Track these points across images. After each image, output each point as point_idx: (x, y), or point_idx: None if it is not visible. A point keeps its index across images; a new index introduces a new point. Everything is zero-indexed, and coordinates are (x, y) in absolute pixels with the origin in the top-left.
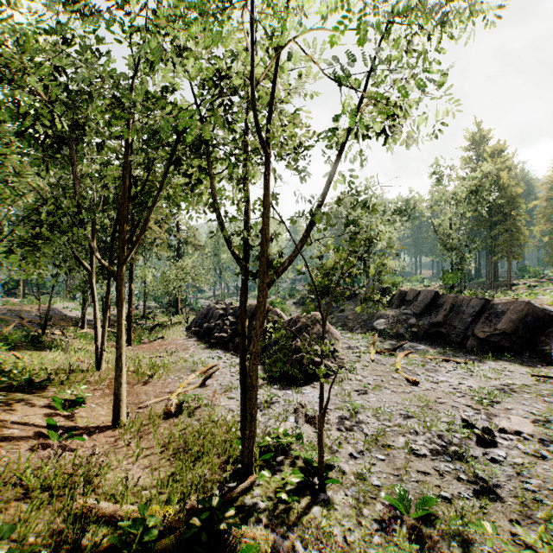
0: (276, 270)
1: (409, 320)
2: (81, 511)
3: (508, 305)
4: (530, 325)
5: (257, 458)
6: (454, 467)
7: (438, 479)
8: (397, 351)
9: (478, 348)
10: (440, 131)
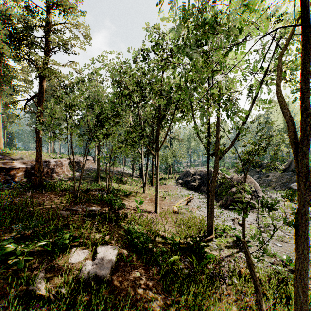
0: (222, 153)
1: None
2: (155, 230)
3: None
4: None
5: (213, 231)
6: None
7: None
8: None
9: None
10: None
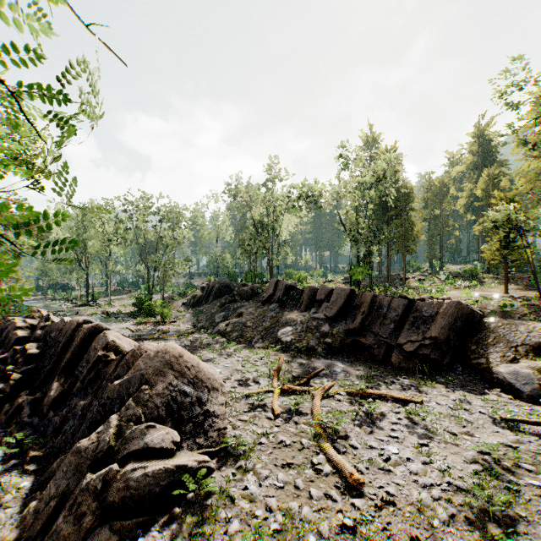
0: None
1: (322, 327)
2: None
3: (436, 306)
4: (460, 331)
5: None
6: None
7: None
8: (311, 380)
9: (406, 364)
10: None
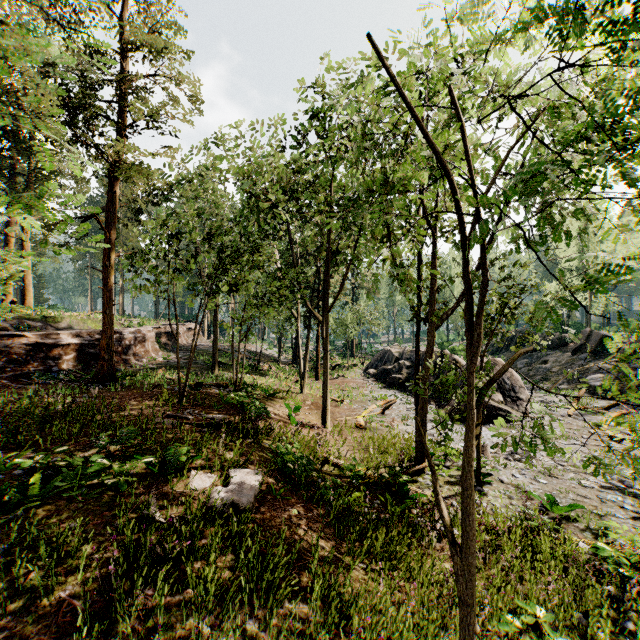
0: (442, 317)
1: None
2: (322, 454)
3: None
4: None
5: None
6: (622, 500)
7: (597, 503)
8: (612, 410)
9: None
10: (614, 181)
